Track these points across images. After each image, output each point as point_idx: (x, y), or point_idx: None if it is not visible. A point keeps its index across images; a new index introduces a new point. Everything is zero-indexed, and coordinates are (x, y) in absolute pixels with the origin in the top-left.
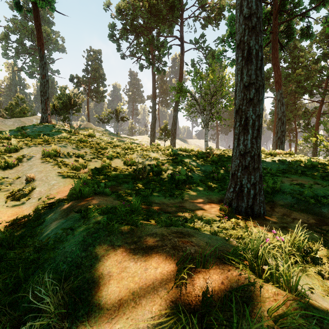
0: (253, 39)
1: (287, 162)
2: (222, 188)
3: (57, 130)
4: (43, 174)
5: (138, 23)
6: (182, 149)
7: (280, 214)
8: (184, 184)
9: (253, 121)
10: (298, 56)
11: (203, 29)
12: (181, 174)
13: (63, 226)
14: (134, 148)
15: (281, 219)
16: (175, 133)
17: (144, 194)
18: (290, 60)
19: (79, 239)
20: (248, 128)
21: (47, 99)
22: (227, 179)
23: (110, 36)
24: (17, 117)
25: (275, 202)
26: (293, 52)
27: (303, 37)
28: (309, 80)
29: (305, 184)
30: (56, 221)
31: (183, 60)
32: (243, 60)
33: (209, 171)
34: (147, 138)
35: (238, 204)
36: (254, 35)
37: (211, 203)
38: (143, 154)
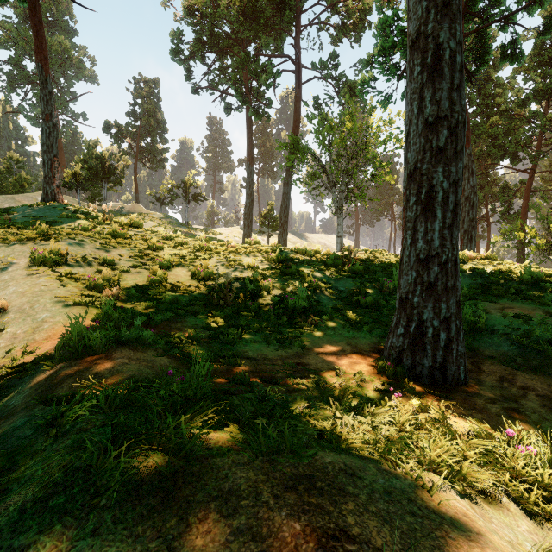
0: (446, 29)
1: (487, 273)
2: (376, 324)
3: (71, 214)
4: (27, 299)
5: (222, 31)
6: (299, 250)
7: (494, 378)
8: (305, 315)
9: (445, 194)
10: (493, 95)
11: (335, 44)
12: (298, 296)
13: (6, 443)
14: (213, 248)
15: (500, 389)
16: (286, 223)
17: (226, 339)
18: (480, 102)
19: (4, 520)
20: (434, 207)
21: (54, 159)
22: (383, 305)
23: (173, 53)
24: (9, 194)
25: (478, 352)
26: (484, 87)
27: (506, 58)
28: (511, 135)
29: (531, 317)
30: (11, 417)
31: (301, 97)
32: (424, 71)
33: (350, 291)
34: (239, 231)
35: (414, 360)
36: (448, 20)
37: (357, 355)
38: (228, 259)
